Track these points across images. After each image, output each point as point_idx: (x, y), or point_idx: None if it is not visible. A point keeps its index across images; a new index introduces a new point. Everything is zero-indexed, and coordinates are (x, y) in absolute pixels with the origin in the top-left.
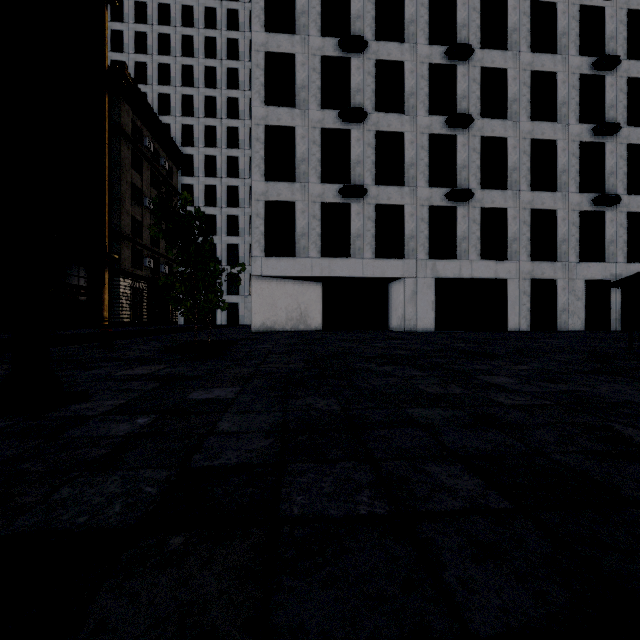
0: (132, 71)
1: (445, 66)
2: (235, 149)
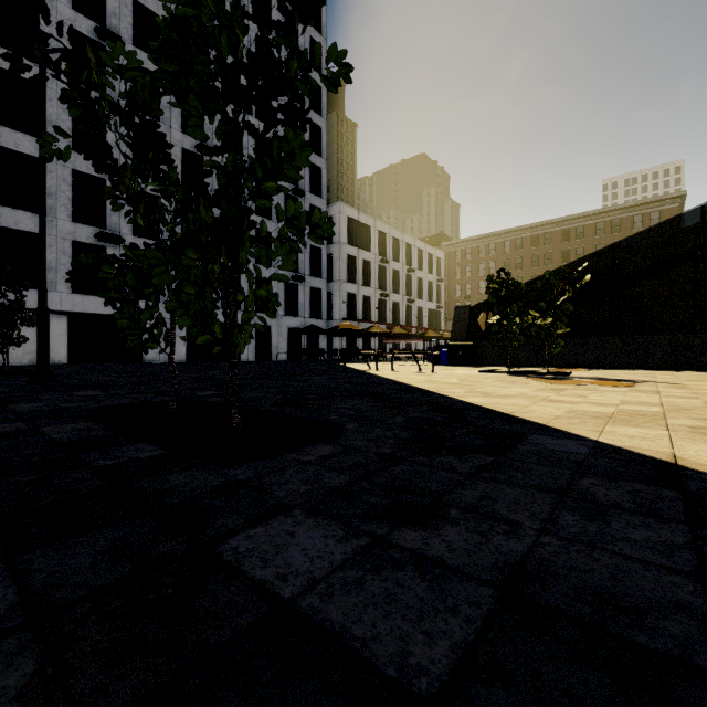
0: None
1: (195, 154)
2: None
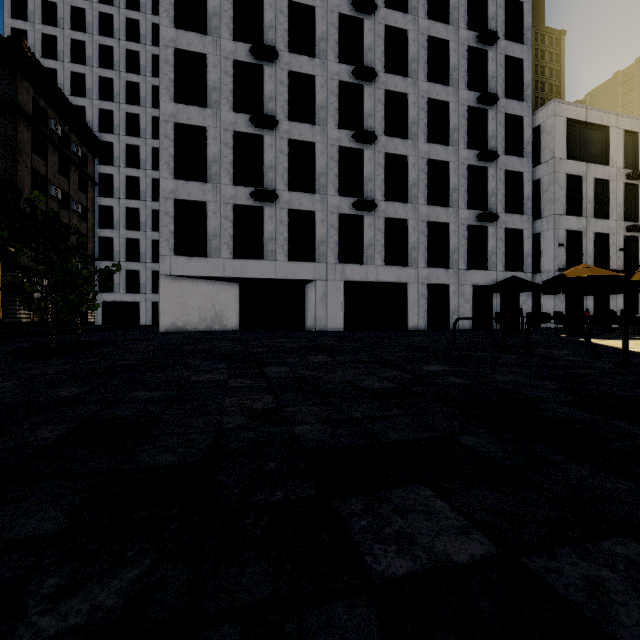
0: (38, 43)
1: (353, 85)
2: None
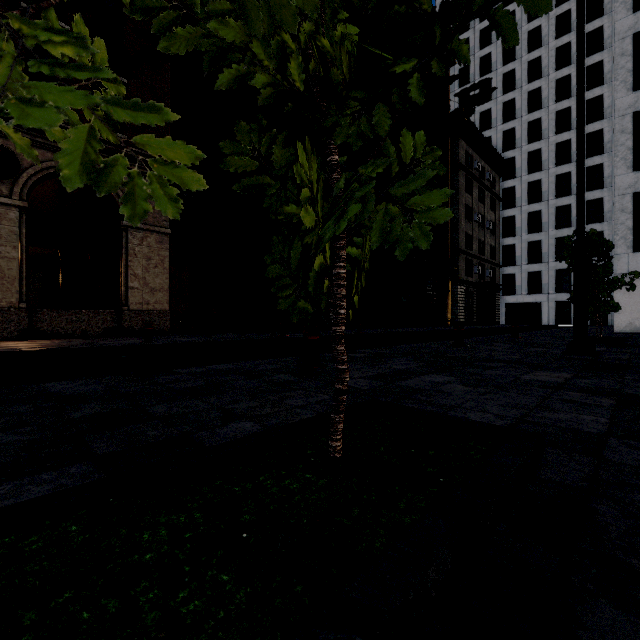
0: (456, 105)
1: None
2: (565, 132)
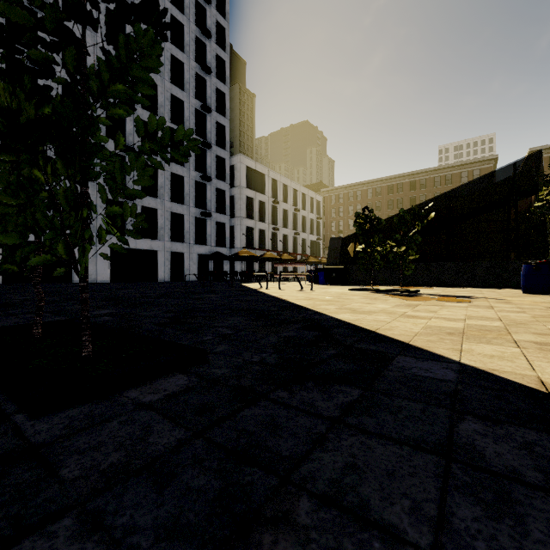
0: None
1: None
2: None
